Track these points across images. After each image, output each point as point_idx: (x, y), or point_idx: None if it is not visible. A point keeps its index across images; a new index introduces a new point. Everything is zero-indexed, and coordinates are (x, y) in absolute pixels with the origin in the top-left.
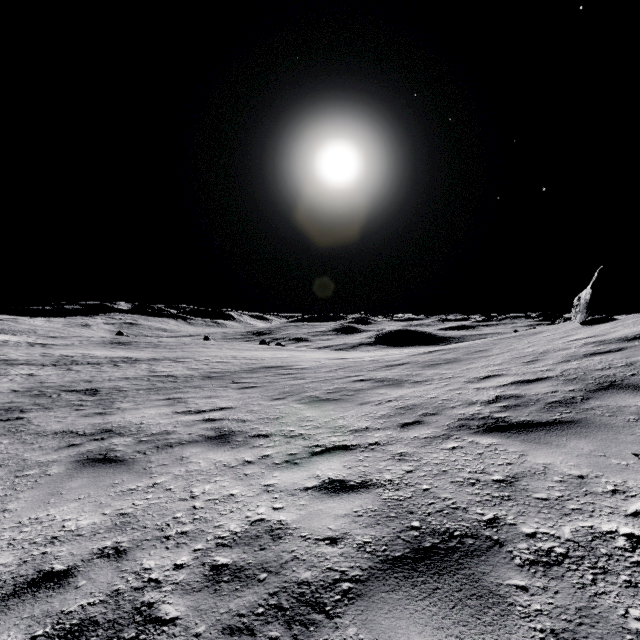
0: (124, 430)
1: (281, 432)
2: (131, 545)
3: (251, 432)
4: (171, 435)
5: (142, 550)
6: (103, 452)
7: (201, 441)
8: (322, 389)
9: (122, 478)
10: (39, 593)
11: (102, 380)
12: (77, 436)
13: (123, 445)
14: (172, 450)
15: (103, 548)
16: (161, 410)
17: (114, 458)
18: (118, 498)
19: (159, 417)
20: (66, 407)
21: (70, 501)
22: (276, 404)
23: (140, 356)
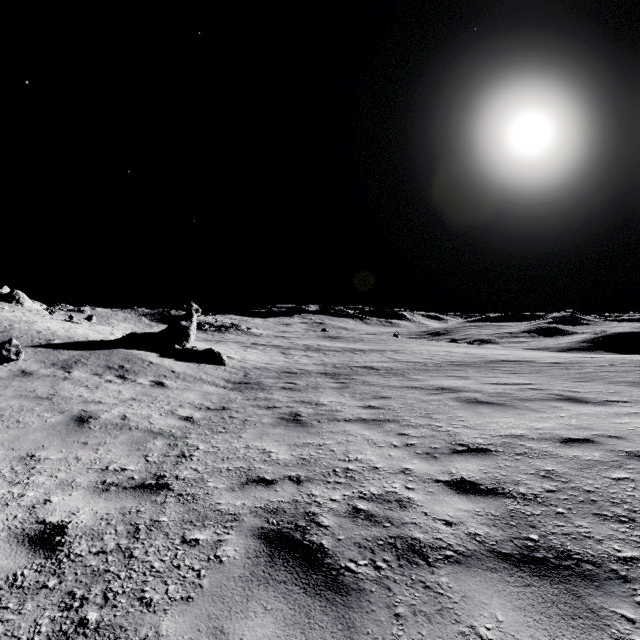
0: (460, 389)
1: (637, 401)
2: (617, 435)
3: (599, 398)
4: (513, 394)
5: (633, 437)
6: (471, 398)
7: (553, 399)
8: (630, 377)
9: (521, 411)
10: (584, 443)
11: (364, 361)
12: (427, 389)
13: (480, 396)
14: (534, 402)
15: (594, 434)
16: (463, 381)
17: (488, 402)
18: (544, 419)
19: (474, 384)
20: (373, 375)
21: (502, 417)
22: (587, 384)
23: (360, 347)
